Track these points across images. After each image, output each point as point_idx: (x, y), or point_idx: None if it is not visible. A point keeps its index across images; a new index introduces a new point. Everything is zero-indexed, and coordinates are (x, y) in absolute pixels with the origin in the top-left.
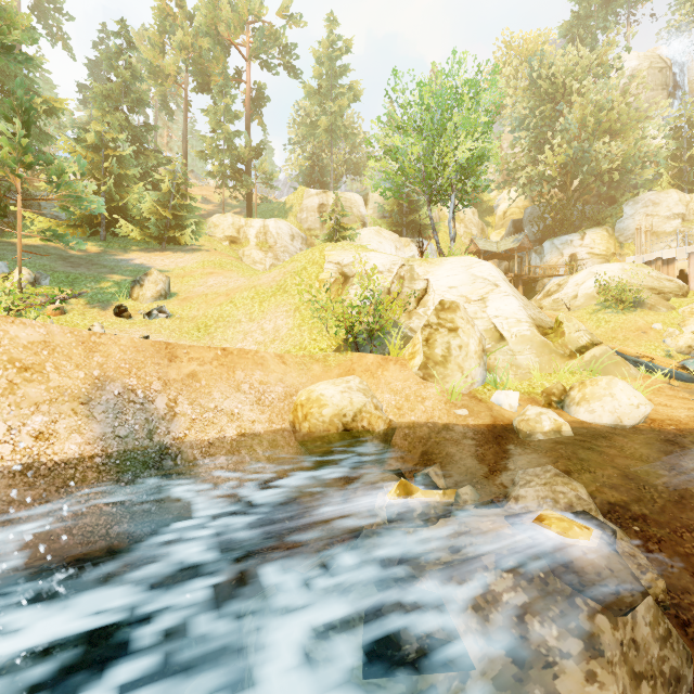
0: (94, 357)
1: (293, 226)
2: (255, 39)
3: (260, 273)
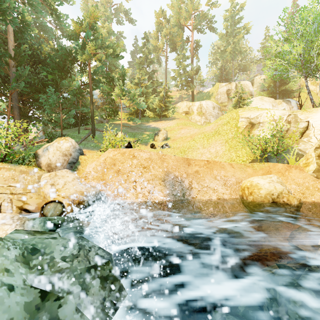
0: (164, 163)
1: (213, 102)
2: (195, 20)
3: (204, 126)
